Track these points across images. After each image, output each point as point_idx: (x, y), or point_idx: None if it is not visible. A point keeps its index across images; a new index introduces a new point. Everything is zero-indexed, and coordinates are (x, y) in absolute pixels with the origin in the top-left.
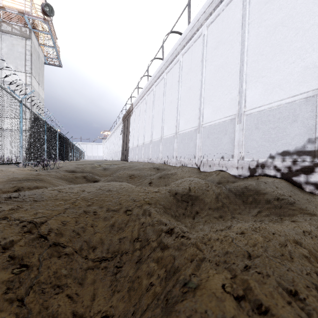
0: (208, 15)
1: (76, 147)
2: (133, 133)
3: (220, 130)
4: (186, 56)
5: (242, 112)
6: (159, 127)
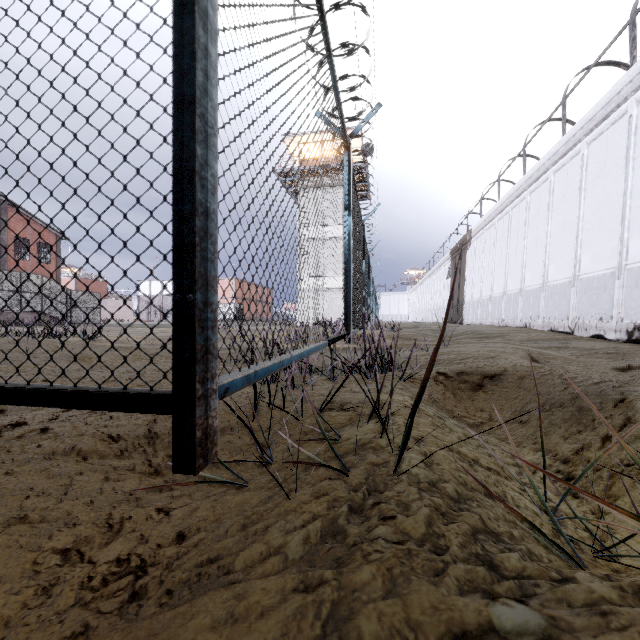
0: (587, 131)
1: None
2: (472, 279)
3: (599, 285)
4: (559, 176)
5: (622, 266)
6: (517, 273)
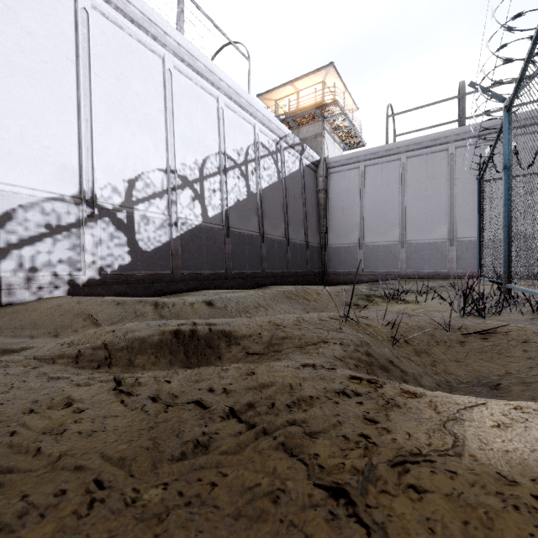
0: None
1: None
2: None
3: None
4: None
5: None
6: None
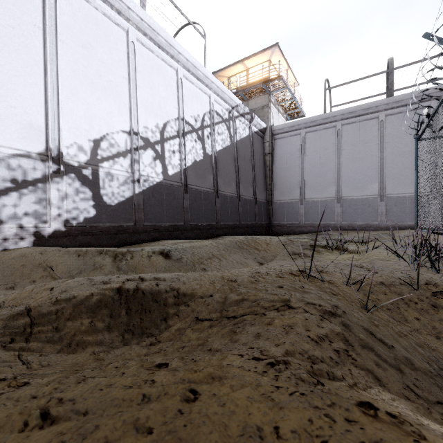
0: None
1: None
2: None
3: None
4: None
5: None
6: None
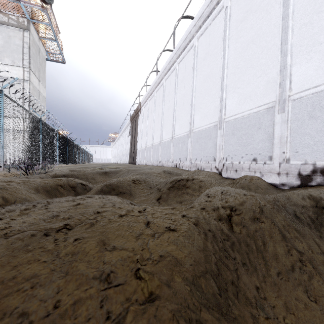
0: None
1: (82, 150)
2: (141, 134)
3: (251, 124)
4: (202, 39)
5: (286, 96)
6: (169, 125)
